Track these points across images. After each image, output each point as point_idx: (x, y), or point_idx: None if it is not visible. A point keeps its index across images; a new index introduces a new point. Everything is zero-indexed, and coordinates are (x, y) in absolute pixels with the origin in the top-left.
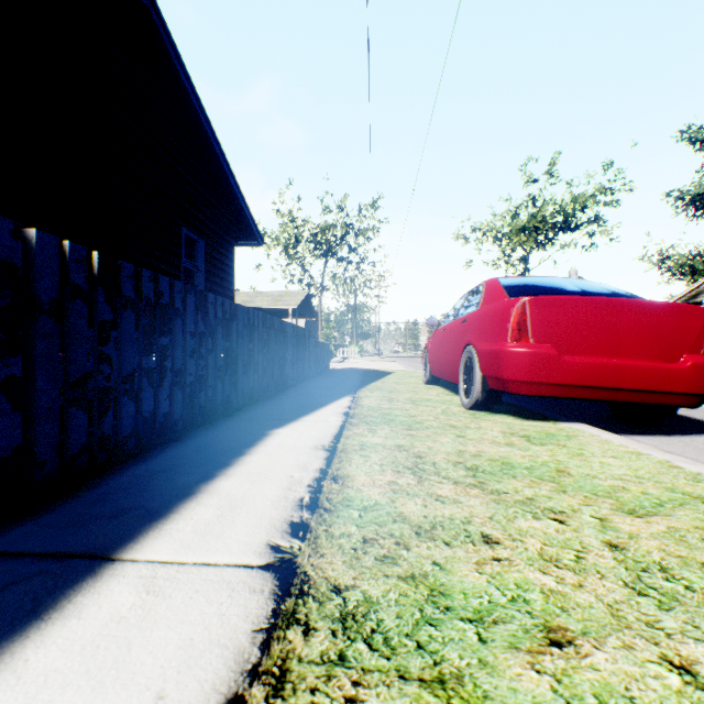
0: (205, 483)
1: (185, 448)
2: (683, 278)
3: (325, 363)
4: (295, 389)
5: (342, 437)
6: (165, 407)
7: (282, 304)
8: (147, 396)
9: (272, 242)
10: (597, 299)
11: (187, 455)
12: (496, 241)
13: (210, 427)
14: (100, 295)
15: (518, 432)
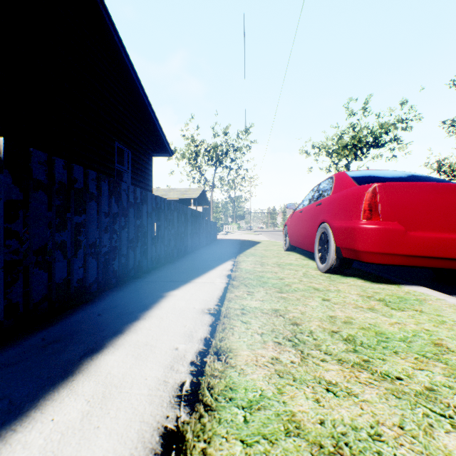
0: (89, 358)
1: (90, 311)
2: (454, 179)
3: (214, 235)
4: (192, 255)
5: (225, 299)
6: (79, 274)
7: (186, 196)
8: (61, 266)
9: (180, 156)
10: (437, 184)
11: (88, 320)
12: (328, 154)
13: (120, 288)
14: (6, 177)
15: (373, 296)
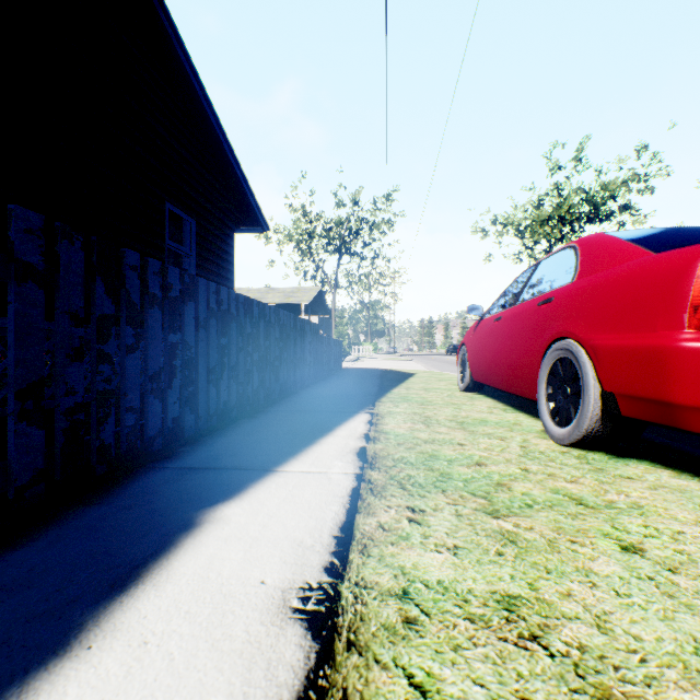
0: None
1: None
2: None
3: (336, 363)
4: (293, 399)
5: (354, 543)
6: None
7: (293, 300)
8: None
9: (284, 238)
10: None
11: None
12: (518, 234)
13: (103, 493)
14: None
15: None
